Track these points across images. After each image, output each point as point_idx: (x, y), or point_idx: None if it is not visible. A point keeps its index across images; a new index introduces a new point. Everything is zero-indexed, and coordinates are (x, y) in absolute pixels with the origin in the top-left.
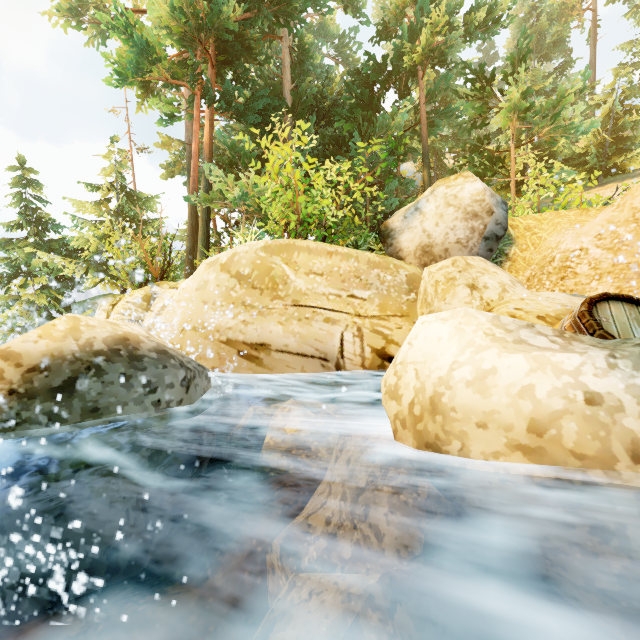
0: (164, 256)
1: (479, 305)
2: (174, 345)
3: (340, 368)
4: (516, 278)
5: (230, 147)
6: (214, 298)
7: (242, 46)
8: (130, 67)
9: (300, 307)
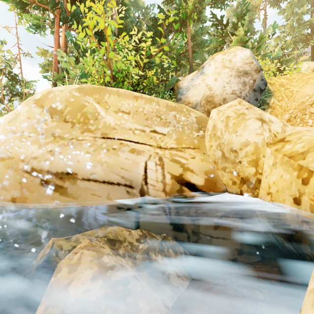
0: None
1: (269, 136)
2: None
3: (144, 194)
4: None
5: (75, 45)
6: (22, 129)
7: None
8: None
9: (108, 139)
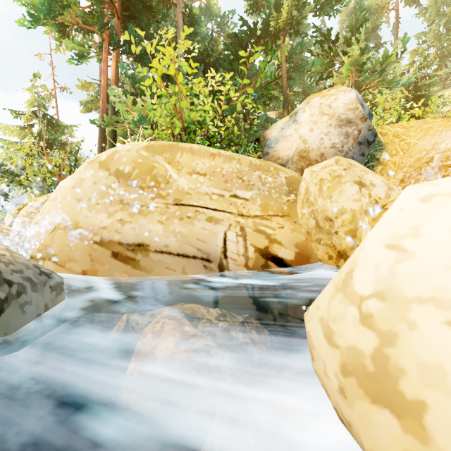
0: (70, 168)
1: (368, 202)
2: (43, 246)
3: (223, 269)
4: (388, 180)
5: (130, 79)
6: (89, 195)
7: (143, 5)
8: (42, 6)
9: (182, 206)
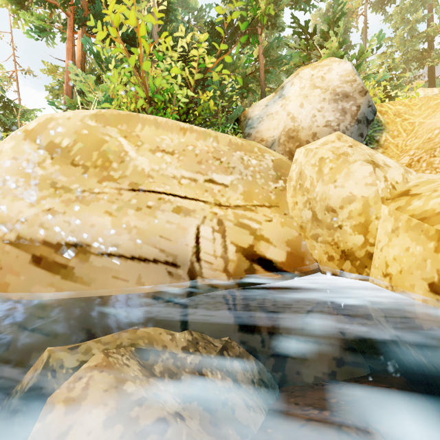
0: None
1: (384, 187)
2: None
3: (195, 275)
4: None
5: (96, 57)
6: (4, 175)
7: None
8: None
9: (140, 192)
